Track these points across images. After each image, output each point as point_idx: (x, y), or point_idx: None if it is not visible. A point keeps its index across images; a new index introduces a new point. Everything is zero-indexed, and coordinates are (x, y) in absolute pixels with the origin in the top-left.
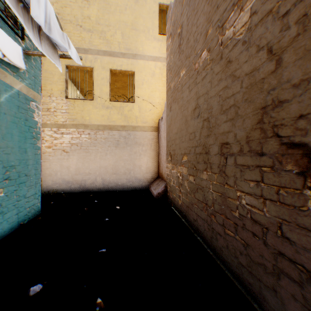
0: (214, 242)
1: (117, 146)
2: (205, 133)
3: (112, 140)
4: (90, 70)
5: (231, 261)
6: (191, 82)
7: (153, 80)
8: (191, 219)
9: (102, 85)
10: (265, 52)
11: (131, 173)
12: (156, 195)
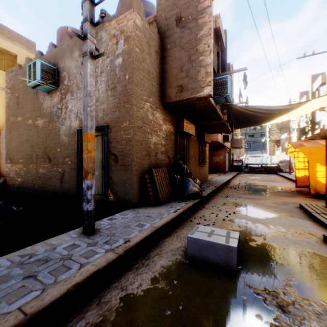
0: (35, 188)
1: None
2: (32, 151)
3: None
4: None
5: (39, 189)
6: (26, 127)
7: None
8: (26, 187)
9: None
10: (45, 135)
11: None
12: None
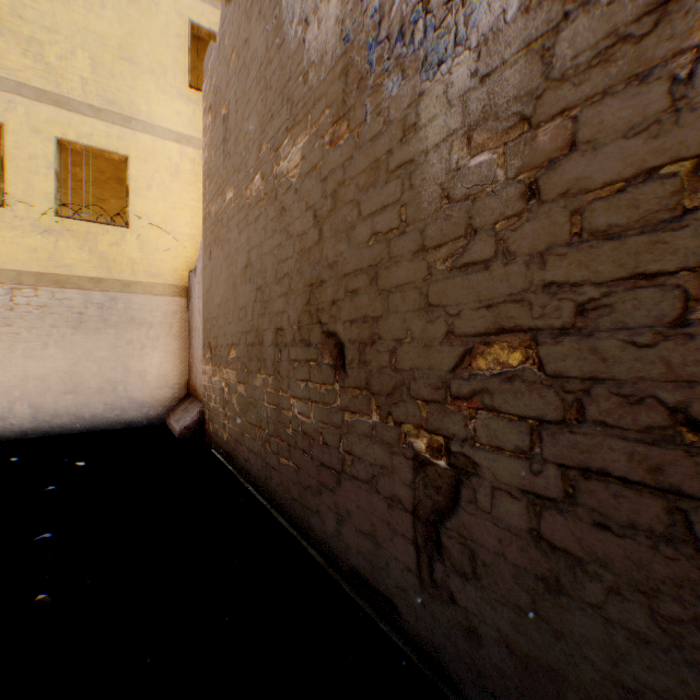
0: (268, 485)
1: (79, 326)
2: (259, 311)
3: (63, 311)
4: None
5: (286, 502)
6: (242, 218)
7: (177, 184)
8: (242, 461)
9: (35, 173)
10: (312, 214)
11: (121, 389)
12: (180, 431)
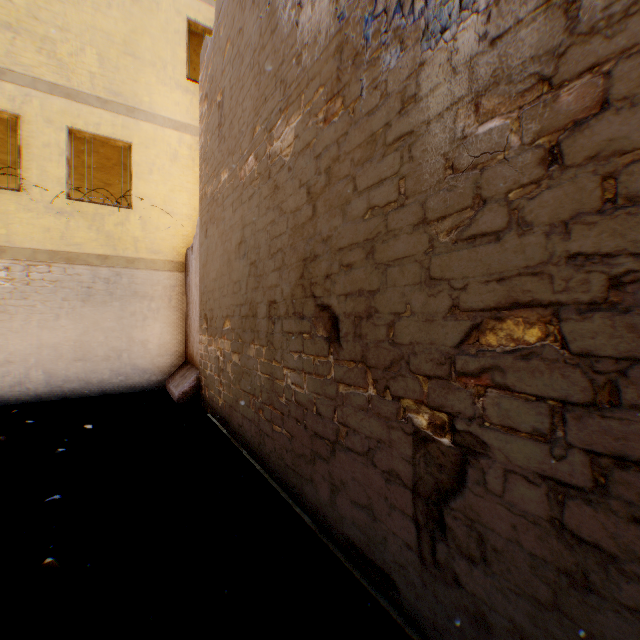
0: (262, 450)
1: (88, 299)
2: (253, 285)
3: (74, 285)
4: (11, 119)
5: (279, 468)
6: (236, 197)
7: (176, 168)
8: (236, 426)
9: (48, 160)
10: (306, 191)
11: (125, 357)
12: (178, 396)
